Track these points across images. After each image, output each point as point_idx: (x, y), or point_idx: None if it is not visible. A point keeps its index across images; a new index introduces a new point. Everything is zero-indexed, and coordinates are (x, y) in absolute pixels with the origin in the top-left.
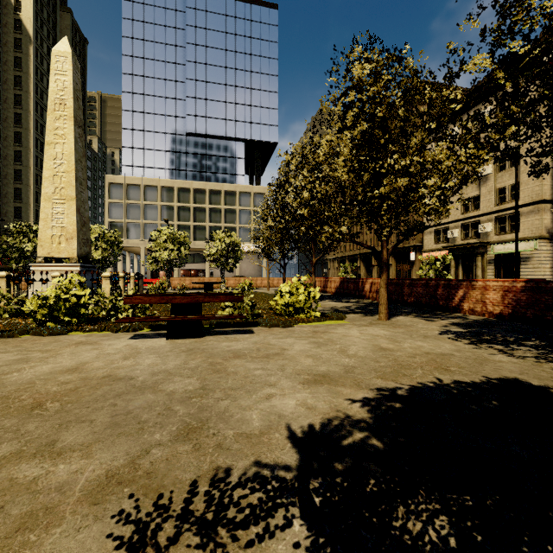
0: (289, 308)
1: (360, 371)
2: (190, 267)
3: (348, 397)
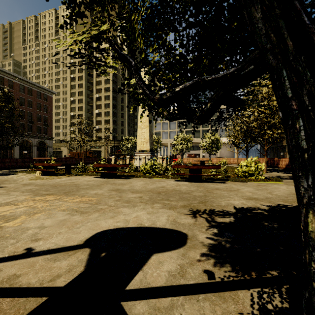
0: (245, 173)
1: (274, 199)
2: (191, 152)
3: (262, 204)
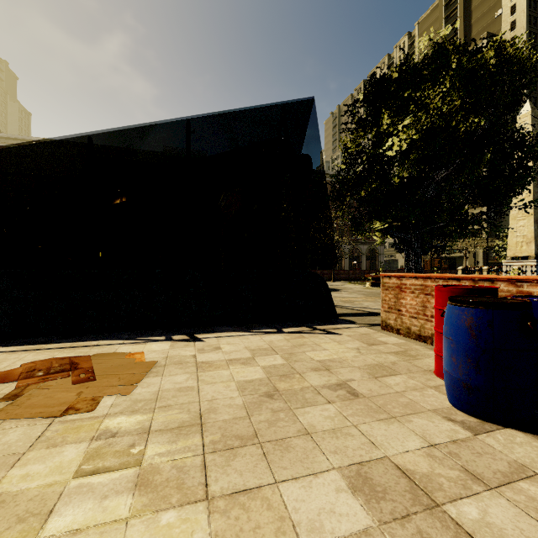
0: None
1: None
2: None
3: None
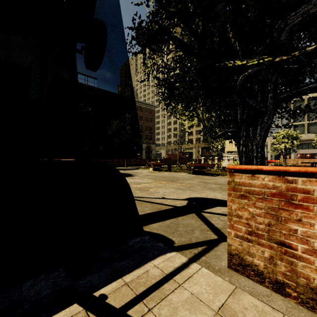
0: None
1: None
2: (304, 152)
3: None
